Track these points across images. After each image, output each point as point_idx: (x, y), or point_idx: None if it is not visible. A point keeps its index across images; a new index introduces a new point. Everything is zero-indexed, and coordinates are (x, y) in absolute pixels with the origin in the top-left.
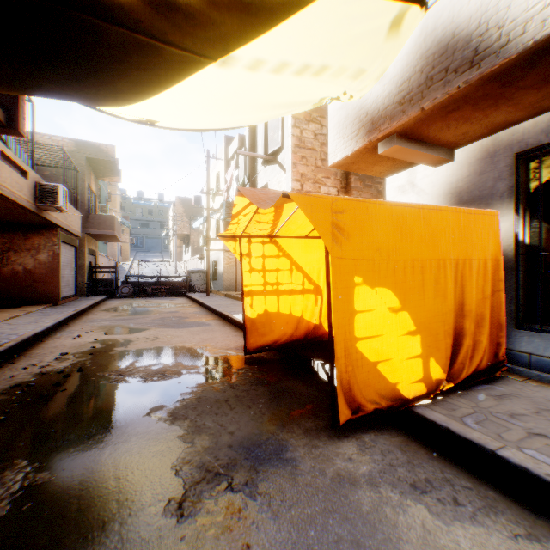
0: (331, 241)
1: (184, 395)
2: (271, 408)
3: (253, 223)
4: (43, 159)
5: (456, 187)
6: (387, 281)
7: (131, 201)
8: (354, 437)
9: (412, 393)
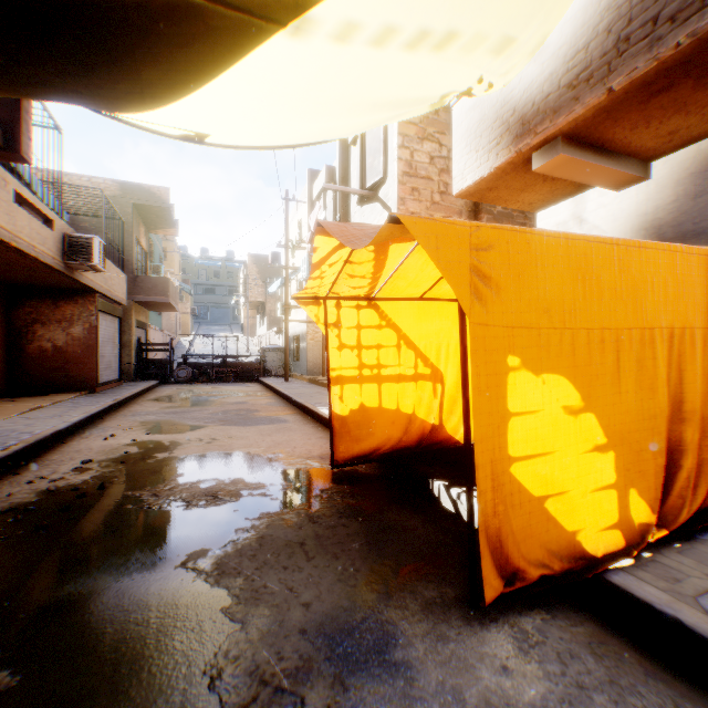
0: (469, 297)
1: (240, 532)
2: (369, 560)
3: (344, 278)
4: (80, 207)
5: (653, 220)
6: (560, 363)
7: (193, 261)
8: (507, 622)
9: (600, 546)
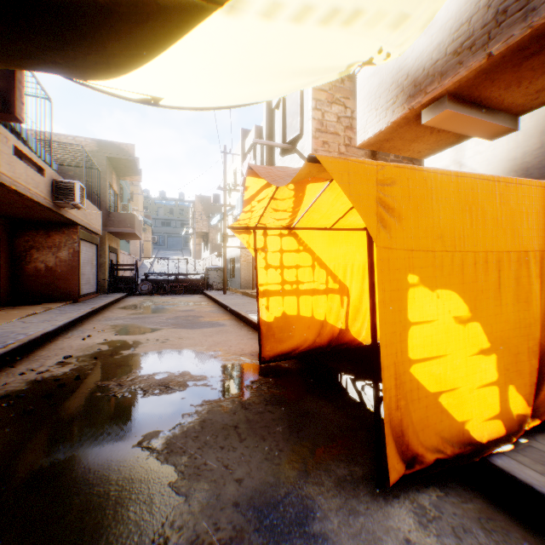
0: (376, 225)
1: (186, 417)
2: (290, 441)
3: (270, 212)
4: (67, 159)
5: (521, 163)
6: (451, 280)
7: (154, 201)
8: (407, 498)
9: (484, 434)
